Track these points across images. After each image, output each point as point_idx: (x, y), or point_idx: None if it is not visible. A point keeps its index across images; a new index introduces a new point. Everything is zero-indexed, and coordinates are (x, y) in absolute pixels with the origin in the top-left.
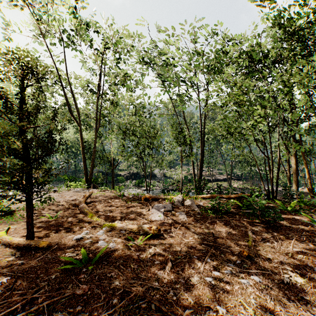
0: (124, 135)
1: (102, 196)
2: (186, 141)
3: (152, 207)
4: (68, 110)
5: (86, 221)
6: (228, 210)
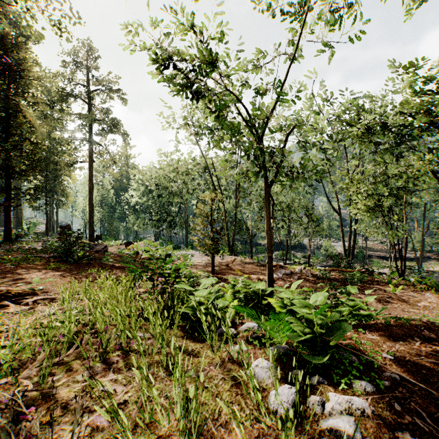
0: (261, 209)
1: (243, 262)
2: (315, 219)
3: (276, 271)
4: (210, 180)
5: (235, 273)
6: (330, 277)
